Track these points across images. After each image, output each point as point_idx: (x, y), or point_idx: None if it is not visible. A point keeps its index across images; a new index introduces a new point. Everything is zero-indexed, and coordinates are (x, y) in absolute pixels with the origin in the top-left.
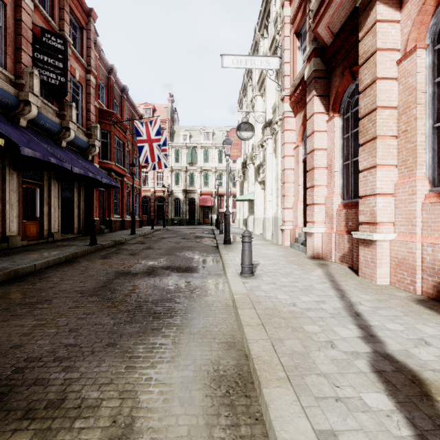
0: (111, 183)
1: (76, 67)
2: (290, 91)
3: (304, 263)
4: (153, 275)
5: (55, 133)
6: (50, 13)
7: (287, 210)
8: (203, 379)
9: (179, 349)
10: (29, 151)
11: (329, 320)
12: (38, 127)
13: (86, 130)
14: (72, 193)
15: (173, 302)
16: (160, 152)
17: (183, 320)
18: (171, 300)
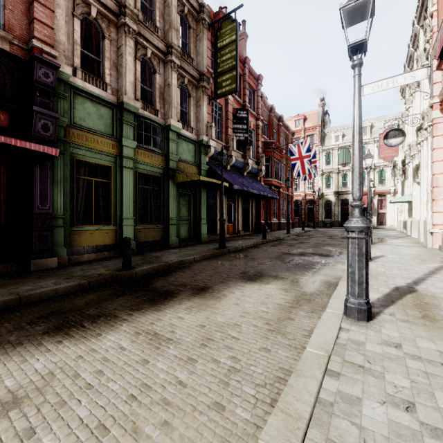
0: (273, 196)
1: (251, 120)
2: (440, 98)
3: (430, 260)
4: (303, 255)
5: (241, 168)
6: (238, 94)
7: (436, 213)
8: (321, 281)
9: (313, 275)
10: (236, 186)
11: (398, 278)
12: (234, 167)
13: (256, 160)
14: (248, 204)
15: (314, 265)
16: (310, 166)
17: (317, 270)
18: (313, 264)
